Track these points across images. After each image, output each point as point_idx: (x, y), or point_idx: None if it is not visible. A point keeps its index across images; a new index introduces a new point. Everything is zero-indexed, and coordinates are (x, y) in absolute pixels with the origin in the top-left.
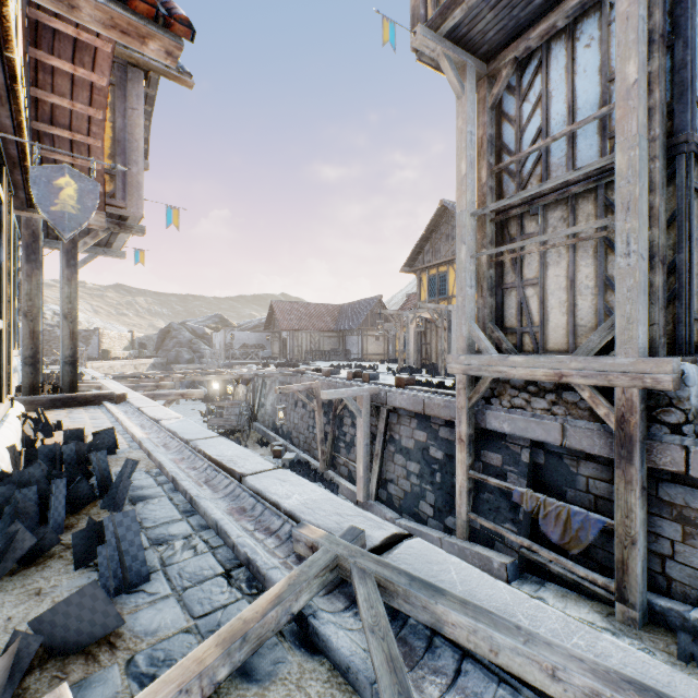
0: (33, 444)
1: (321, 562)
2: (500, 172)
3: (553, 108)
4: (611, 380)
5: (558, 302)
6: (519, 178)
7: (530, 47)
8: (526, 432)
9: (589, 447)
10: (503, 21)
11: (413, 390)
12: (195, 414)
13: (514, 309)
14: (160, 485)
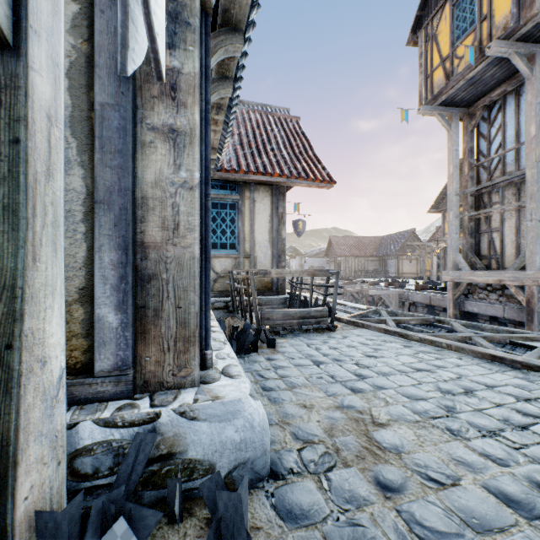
0: None
1: (373, 309)
2: (477, 167)
3: (507, 132)
4: (523, 282)
5: (510, 241)
6: (488, 170)
7: (493, 100)
8: (485, 311)
9: (517, 318)
10: (472, 93)
11: (425, 292)
12: None
13: (486, 245)
14: None
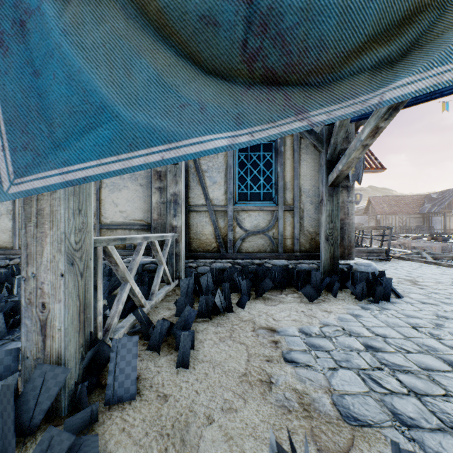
0: None
1: (416, 251)
2: None
3: None
4: None
5: None
6: None
7: None
8: None
9: None
10: None
11: None
12: None
13: None
14: None
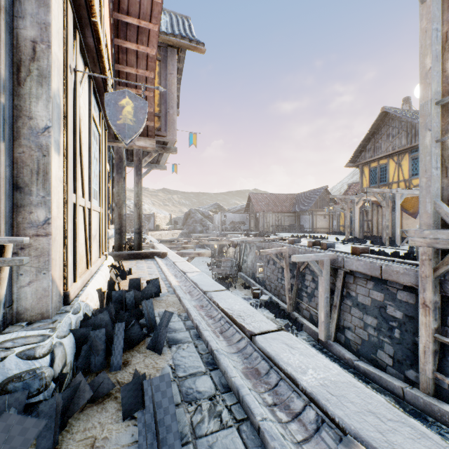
0: (113, 286)
1: None
2: None
3: None
4: None
5: None
6: None
7: None
8: None
9: None
10: None
11: (368, 258)
12: (204, 264)
13: None
14: (188, 330)
